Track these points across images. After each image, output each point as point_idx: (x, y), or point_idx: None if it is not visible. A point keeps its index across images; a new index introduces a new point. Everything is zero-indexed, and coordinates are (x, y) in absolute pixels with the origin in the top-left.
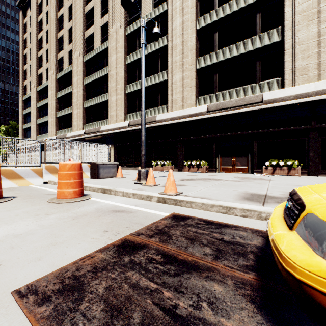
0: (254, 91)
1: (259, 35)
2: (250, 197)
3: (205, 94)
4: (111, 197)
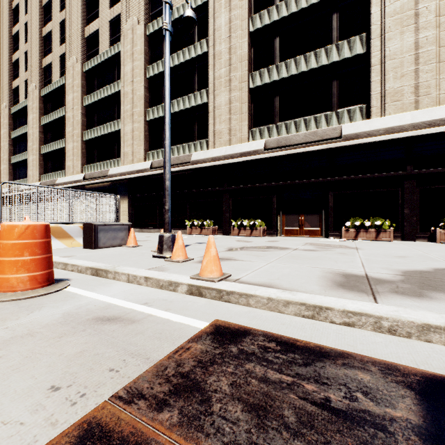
0: (330, 123)
1: (336, 44)
2: (345, 281)
3: (261, 125)
4: (106, 284)
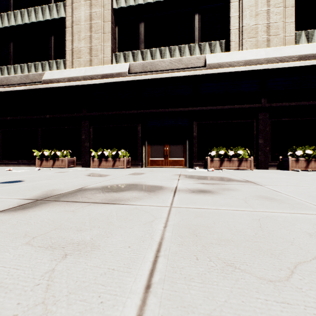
0: (193, 54)
1: None
2: None
3: (126, 50)
4: None
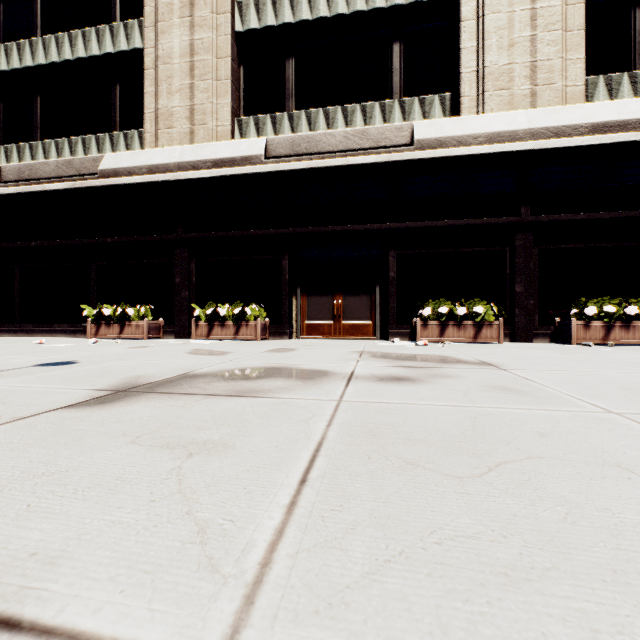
0: (390, 120)
1: None
2: None
3: (259, 112)
4: None
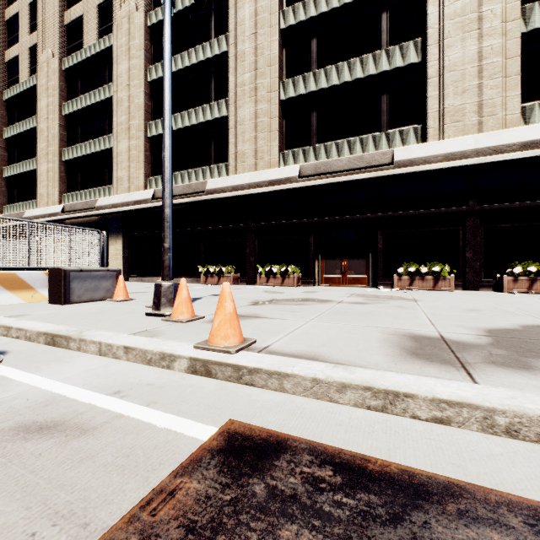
0: (379, 146)
1: (386, 50)
2: (418, 347)
3: (295, 146)
4: (62, 359)
